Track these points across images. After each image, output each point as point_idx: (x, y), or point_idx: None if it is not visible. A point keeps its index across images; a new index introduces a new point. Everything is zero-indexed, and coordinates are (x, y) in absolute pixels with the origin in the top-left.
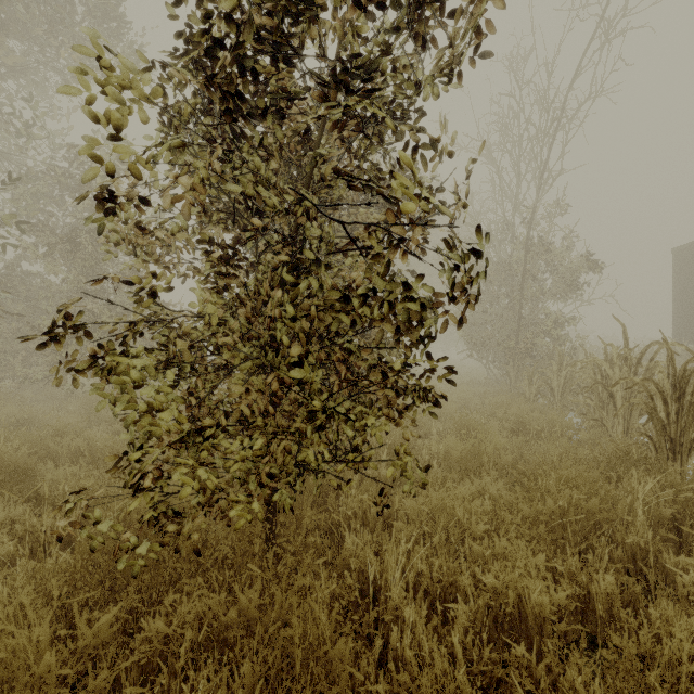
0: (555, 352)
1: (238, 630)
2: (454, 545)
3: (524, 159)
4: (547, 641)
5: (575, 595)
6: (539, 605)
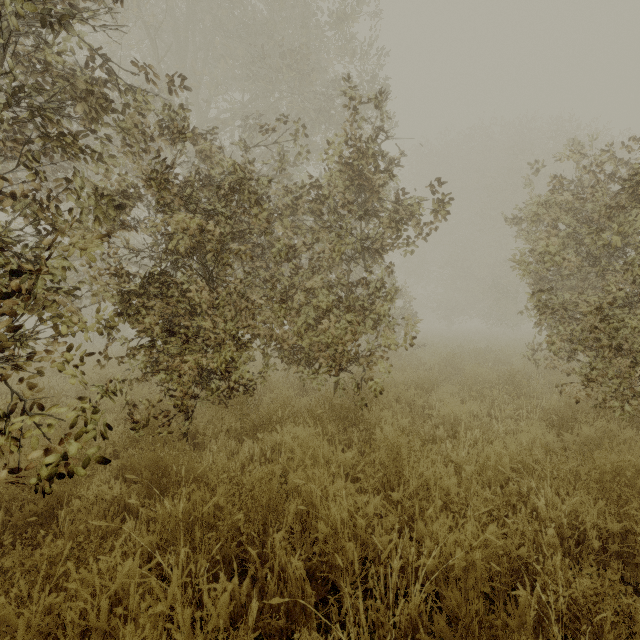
0: None
1: None
2: None
3: None
4: None
5: None
6: None
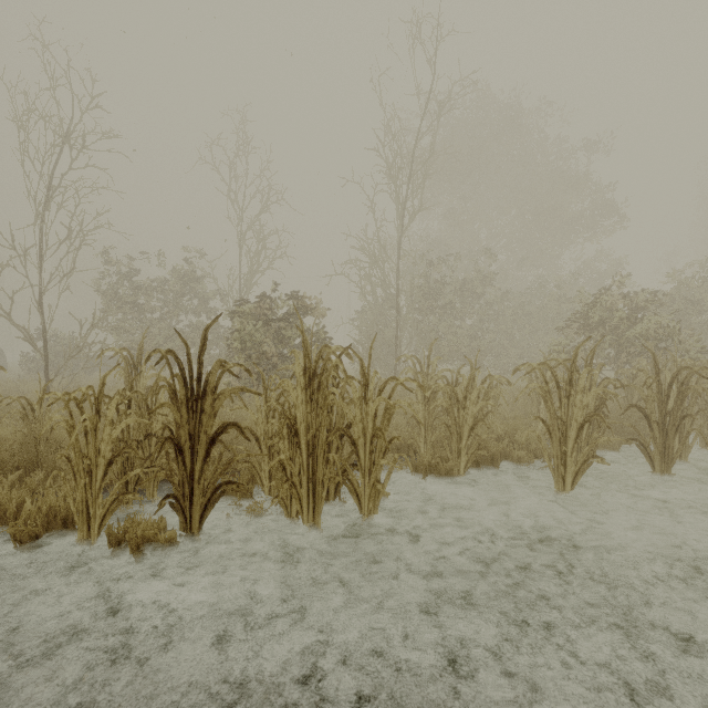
0: None
1: None
2: None
3: None
4: None
5: None
6: None
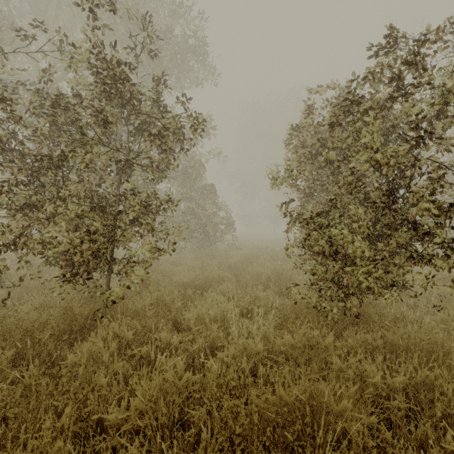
0: None
1: (382, 349)
2: None
3: None
4: None
5: None
6: None
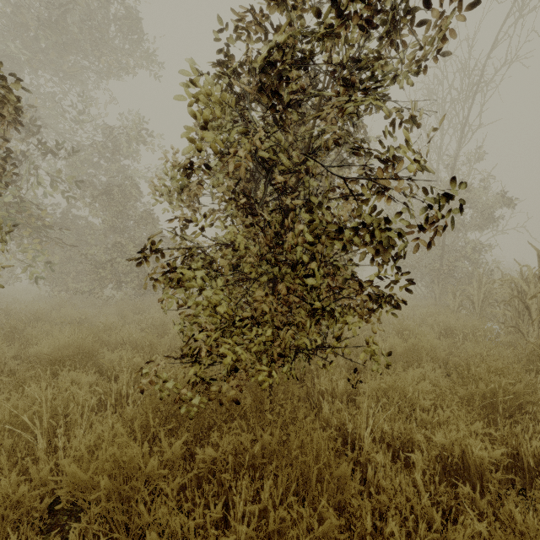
0: (474, 273)
1: (261, 459)
2: (405, 416)
3: (447, 117)
4: (486, 485)
5: (506, 455)
6: (480, 458)
